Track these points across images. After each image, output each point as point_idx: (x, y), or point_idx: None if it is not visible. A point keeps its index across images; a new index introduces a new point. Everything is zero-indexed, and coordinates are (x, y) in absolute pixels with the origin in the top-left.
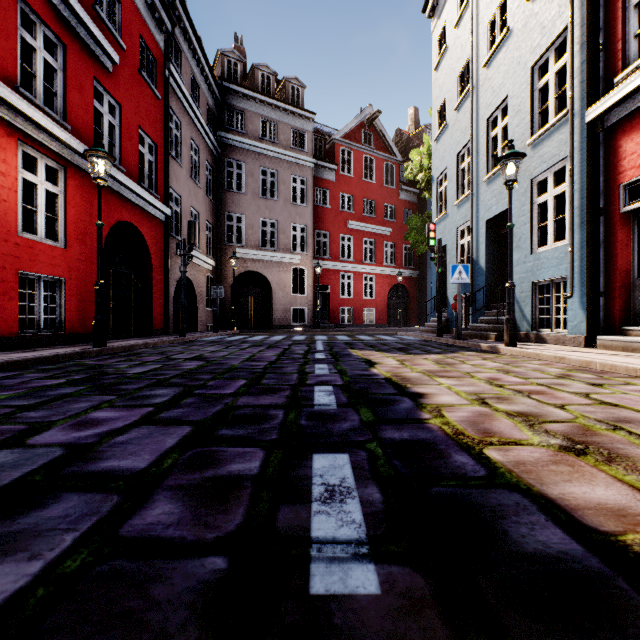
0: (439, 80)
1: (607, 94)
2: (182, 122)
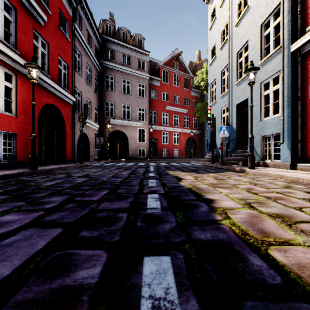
0: (212, 35)
1: (302, 37)
2: (82, 54)
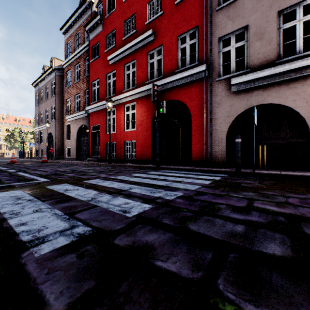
0: None
1: None
2: None
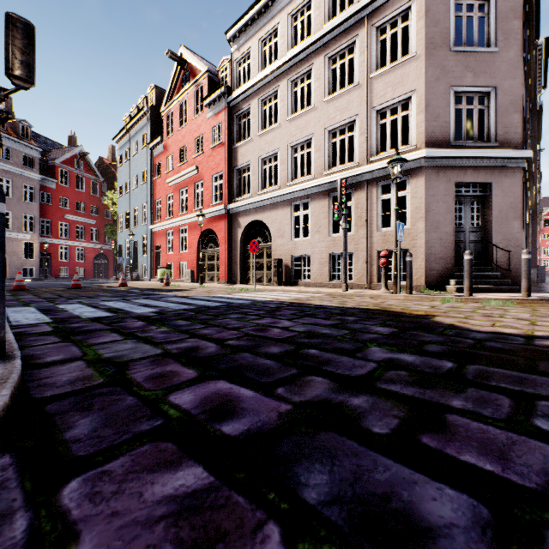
0: (120, 175)
1: (154, 224)
2: None
